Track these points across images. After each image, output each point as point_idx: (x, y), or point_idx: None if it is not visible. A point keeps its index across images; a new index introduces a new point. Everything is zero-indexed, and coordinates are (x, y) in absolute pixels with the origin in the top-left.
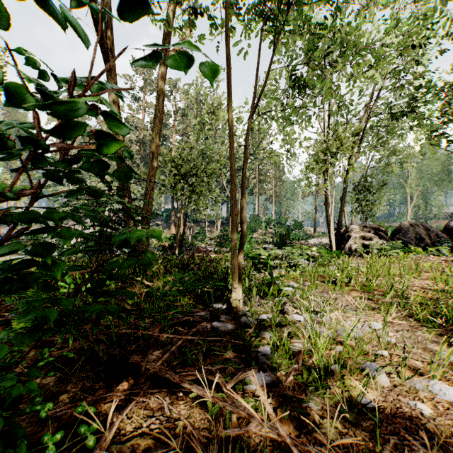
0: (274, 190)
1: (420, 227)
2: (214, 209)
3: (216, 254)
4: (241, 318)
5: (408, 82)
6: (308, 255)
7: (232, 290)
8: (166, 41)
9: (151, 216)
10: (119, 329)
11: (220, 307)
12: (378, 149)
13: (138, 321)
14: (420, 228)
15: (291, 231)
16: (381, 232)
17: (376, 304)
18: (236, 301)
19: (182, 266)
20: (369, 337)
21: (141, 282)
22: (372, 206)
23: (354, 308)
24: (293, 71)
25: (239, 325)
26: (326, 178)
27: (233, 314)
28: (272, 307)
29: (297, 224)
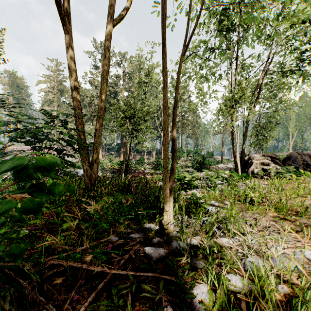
0: (193, 130)
1: (305, 156)
2: (151, 143)
3: (151, 175)
4: (172, 242)
5: (295, 47)
6: (222, 177)
7: (164, 213)
8: (112, 9)
9: (90, 145)
10: (40, 267)
11: (153, 228)
12: (269, 99)
13: (71, 247)
14: (305, 156)
15: (205, 159)
16: (276, 159)
17: (295, 224)
18: (167, 222)
19: (123, 186)
20: (307, 269)
21: (85, 202)
22: (267, 140)
23: (277, 231)
24: (208, 41)
25: (171, 249)
26: (232, 120)
27: (165, 238)
28: (200, 227)
29: (209, 154)
